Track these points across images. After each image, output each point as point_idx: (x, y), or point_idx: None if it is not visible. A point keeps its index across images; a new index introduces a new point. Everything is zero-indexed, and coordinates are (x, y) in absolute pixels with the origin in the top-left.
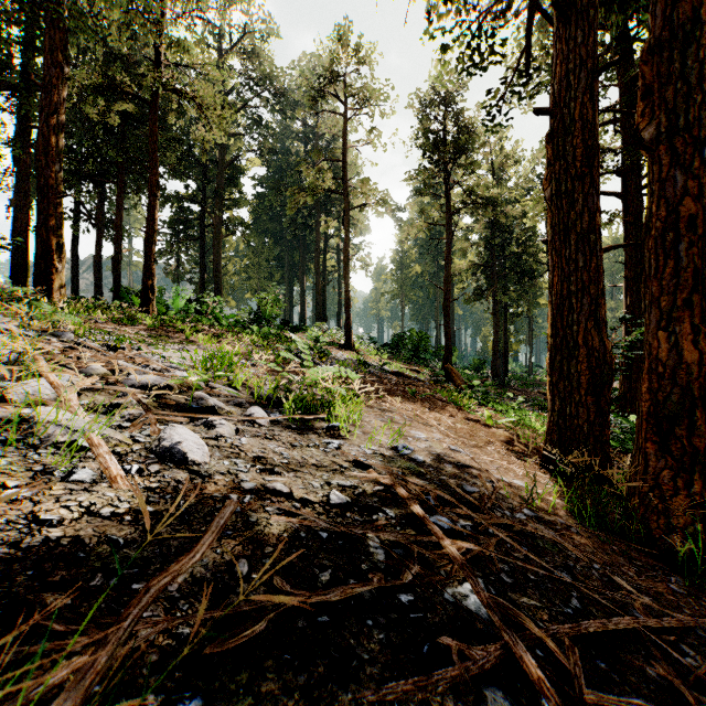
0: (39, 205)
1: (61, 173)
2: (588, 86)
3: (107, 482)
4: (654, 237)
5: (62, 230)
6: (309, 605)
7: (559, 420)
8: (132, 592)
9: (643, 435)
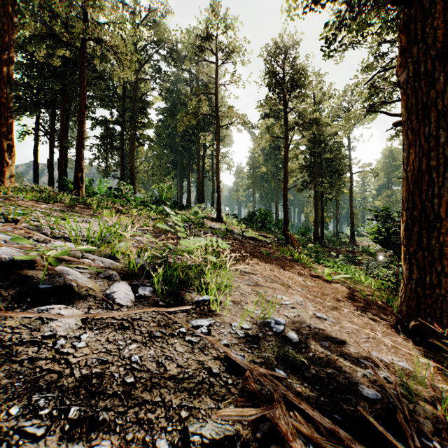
0: None
1: (11, 95)
2: None
3: None
4: None
5: (12, 135)
6: None
7: (417, 288)
8: None
9: None
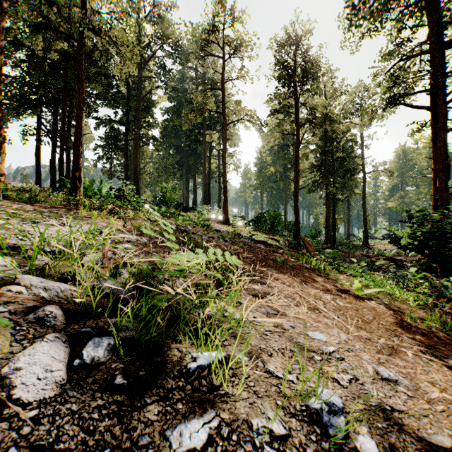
0: None
1: (1, 86)
2: None
3: None
4: None
5: (2, 130)
6: None
7: None
8: None
9: None
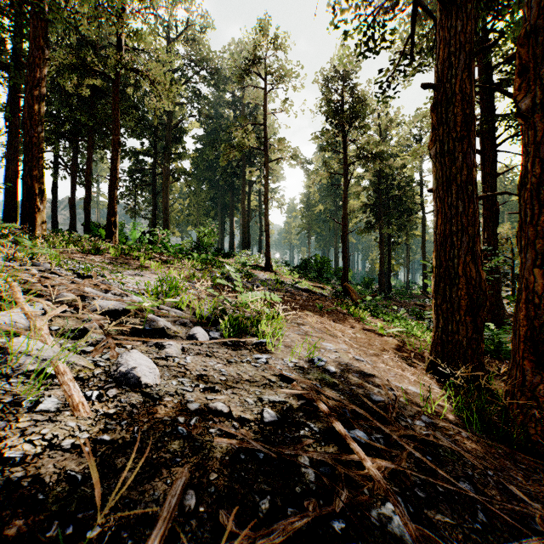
0: (25, 159)
1: (42, 133)
2: (466, 66)
3: (70, 410)
4: (529, 190)
5: (43, 178)
6: (252, 539)
7: (443, 335)
8: (87, 542)
9: (520, 354)
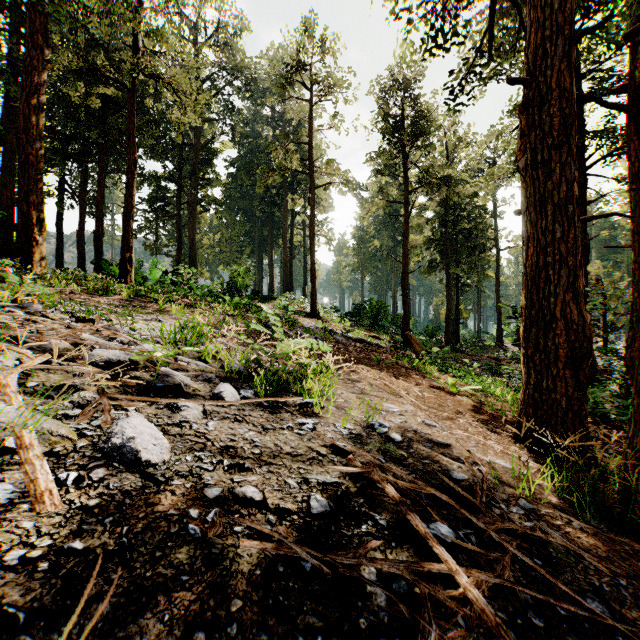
0: (20, 181)
1: (41, 151)
2: (565, 53)
3: (30, 502)
4: None
5: (43, 204)
6: None
7: (535, 394)
8: None
9: None
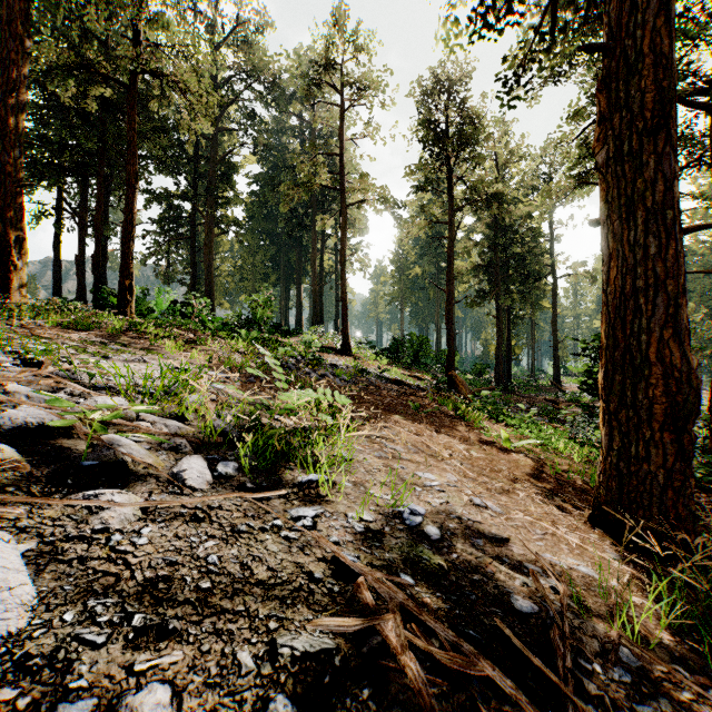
0: None
1: (22, 159)
2: (662, 7)
3: None
4: None
5: (23, 222)
6: None
7: (620, 463)
8: None
9: None
